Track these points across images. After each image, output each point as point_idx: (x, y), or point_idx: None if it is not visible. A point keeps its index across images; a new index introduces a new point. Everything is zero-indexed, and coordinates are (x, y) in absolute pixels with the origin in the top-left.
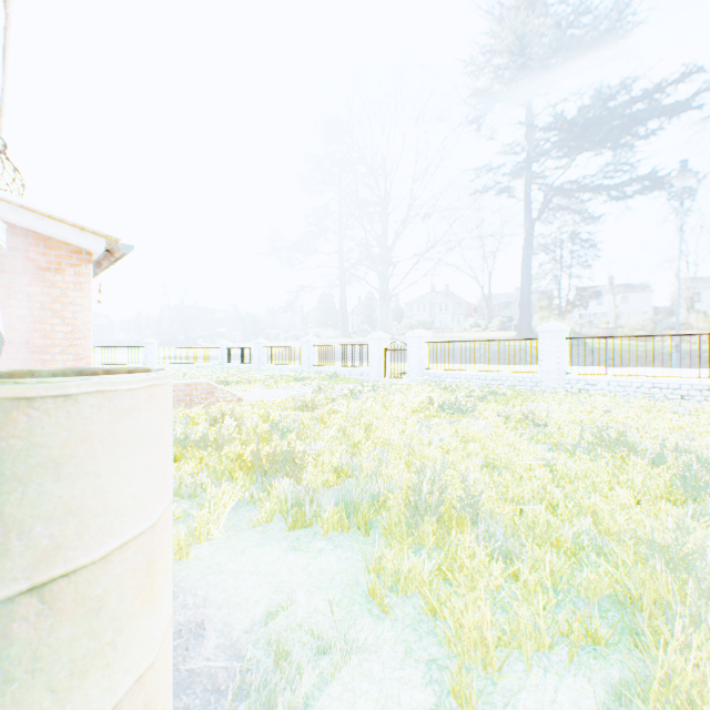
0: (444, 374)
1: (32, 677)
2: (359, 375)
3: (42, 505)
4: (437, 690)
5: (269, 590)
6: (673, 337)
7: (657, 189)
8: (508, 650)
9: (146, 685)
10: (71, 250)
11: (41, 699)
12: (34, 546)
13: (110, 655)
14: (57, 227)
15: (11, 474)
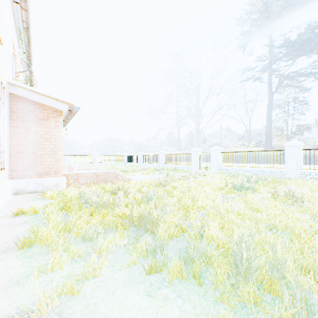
0: (230, 168)
1: None
2: (187, 168)
3: None
4: None
5: None
6: None
7: None
8: None
9: None
10: (53, 110)
11: None
12: None
13: None
14: (47, 100)
15: None
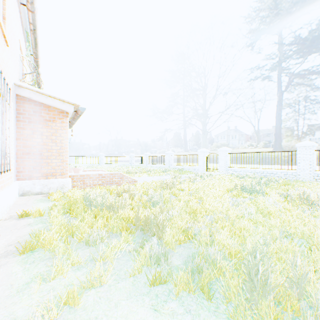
0: (238, 170)
1: None
2: (193, 170)
3: None
4: None
5: None
6: None
7: None
8: None
9: None
10: (59, 111)
11: None
12: None
13: None
14: (52, 101)
15: None
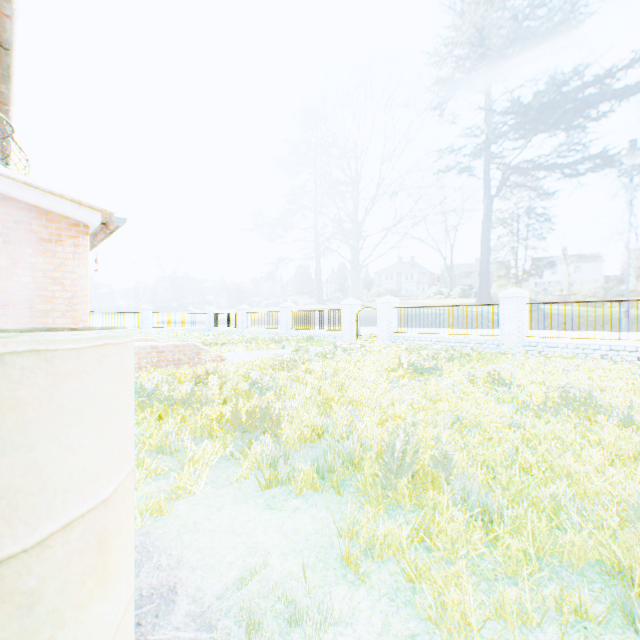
0: (411, 337)
1: None
2: (333, 338)
3: None
4: None
5: (242, 552)
6: (625, 303)
7: (609, 165)
8: (492, 626)
9: None
10: (70, 223)
11: None
12: None
13: None
14: (57, 202)
15: None
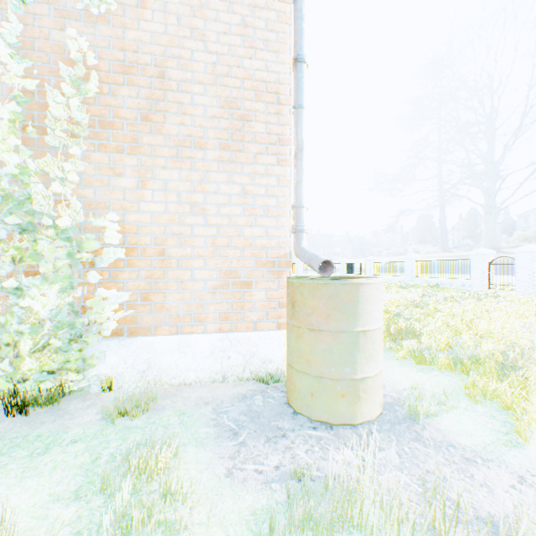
0: None
1: (362, 353)
2: (460, 286)
3: (364, 310)
4: (507, 429)
5: (409, 381)
6: None
7: None
8: None
9: (380, 375)
10: None
11: (363, 359)
12: (362, 320)
13: (375, 358)
14: None
15: (359, 301)
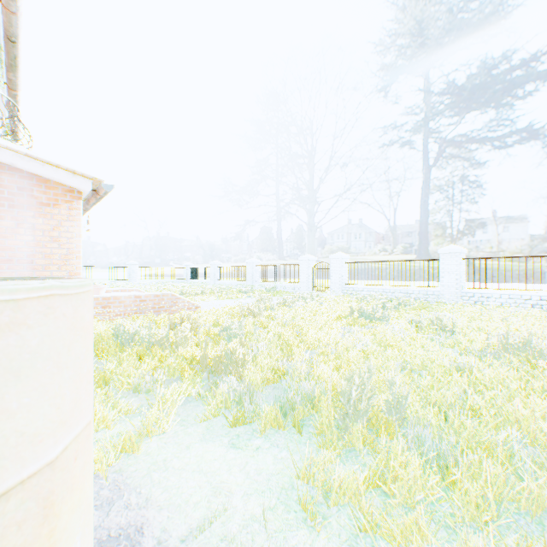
0: (360, 288)
1: None
2: (292, 289)
3: None
4: None
5: (207, 492)
6: None
7: (535, 137)
8: None
9: None
10: (65, 189)
11: None
12: None
13: None
14: (54, 172)
15: None
